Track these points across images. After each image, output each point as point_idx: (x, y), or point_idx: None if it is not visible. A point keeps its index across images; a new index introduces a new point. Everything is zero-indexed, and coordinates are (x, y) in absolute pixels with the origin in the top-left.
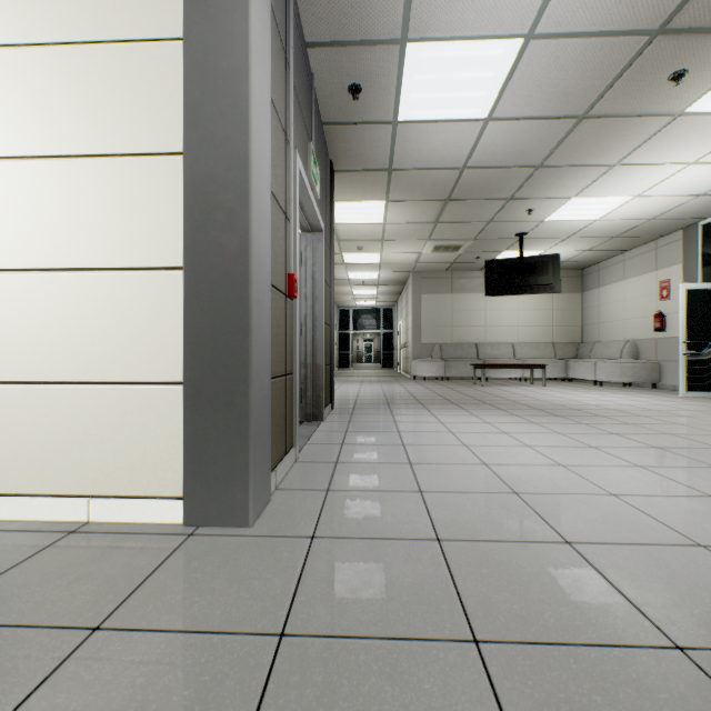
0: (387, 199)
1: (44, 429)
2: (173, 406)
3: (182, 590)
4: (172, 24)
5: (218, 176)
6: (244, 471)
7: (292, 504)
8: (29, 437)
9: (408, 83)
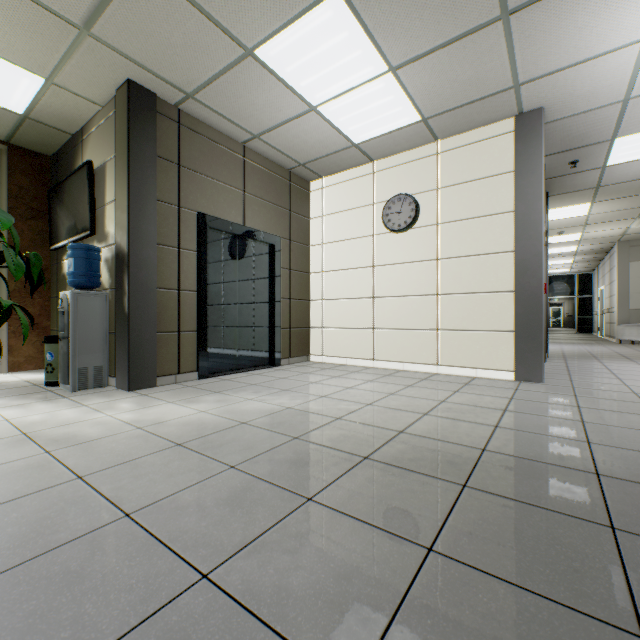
0: (592, 201)
1: (459, 345)
2: (508, 339)
3: (533, 388)
4: (508, 207)
5: (528, 259)
6: (540, 363)
7: (555, 381)
8: (453, 348)
9: (615, 151)
